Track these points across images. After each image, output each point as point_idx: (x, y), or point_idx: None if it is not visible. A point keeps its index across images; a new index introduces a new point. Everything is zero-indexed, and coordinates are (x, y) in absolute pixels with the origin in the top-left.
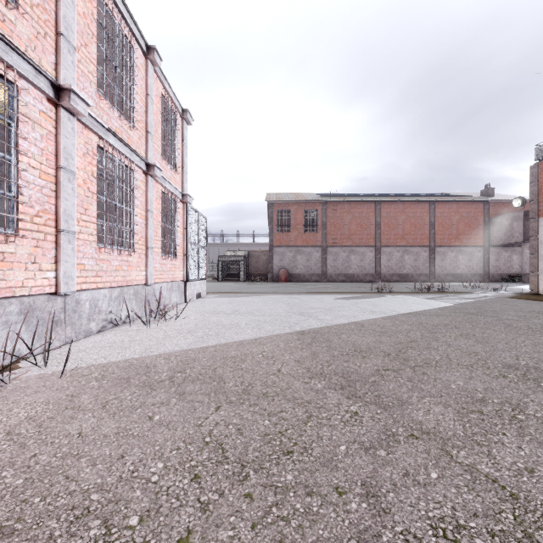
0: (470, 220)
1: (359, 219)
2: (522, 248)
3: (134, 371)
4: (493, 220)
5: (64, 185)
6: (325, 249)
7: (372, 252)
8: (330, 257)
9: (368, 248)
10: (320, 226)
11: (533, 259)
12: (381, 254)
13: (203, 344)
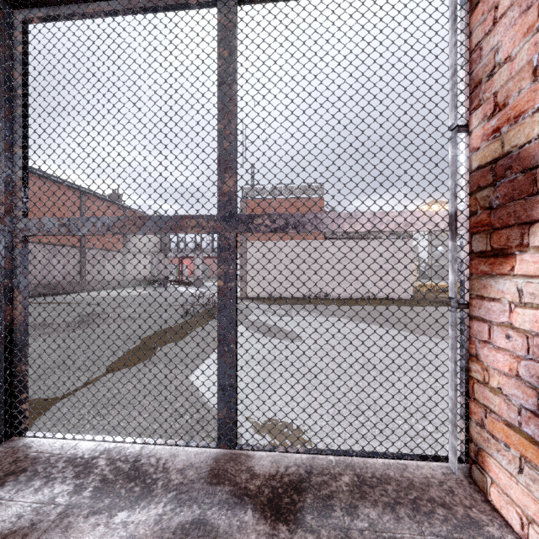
0: None
1: None
2: (158, 256)
3: None
4: None
5: None
6: None
7: None
8: None
9: None
10: None
11: (243, 271)
12: None
13: None
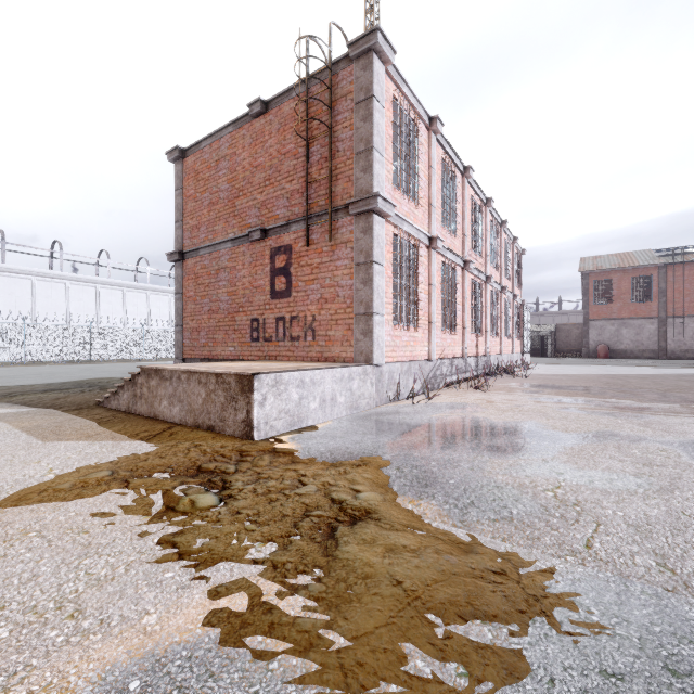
0: None
1: None
2: None
3: (540, 375)
4: None
5: (502, 318)
6: (663, 320)
7: None
8: (672, 330)
9: None
10: (655, 294)
11: None
12: None
13: (556, 373)
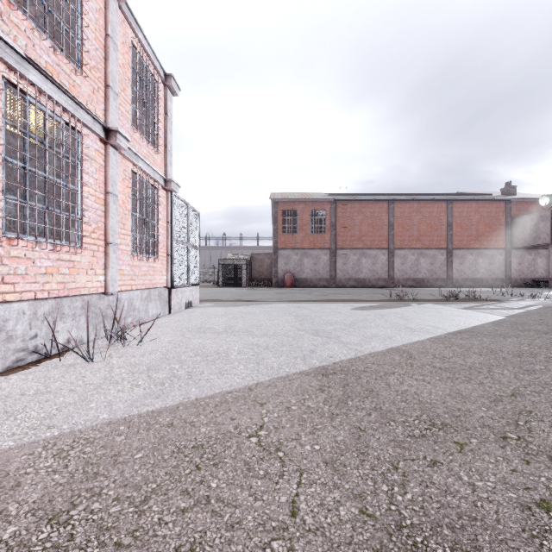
0: (491, 220)
1: (370, 219)
2: (549, 250)
3: None
4: (516, 220)
5: None
6: (334, 251)
7: (384, 255)
8: (339, 260)
9: (381, 250)
10: (328, 227)
11: None
12: (394, 258)
13: (155, 404)
